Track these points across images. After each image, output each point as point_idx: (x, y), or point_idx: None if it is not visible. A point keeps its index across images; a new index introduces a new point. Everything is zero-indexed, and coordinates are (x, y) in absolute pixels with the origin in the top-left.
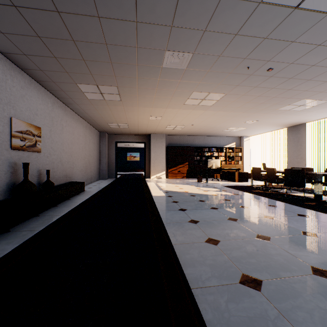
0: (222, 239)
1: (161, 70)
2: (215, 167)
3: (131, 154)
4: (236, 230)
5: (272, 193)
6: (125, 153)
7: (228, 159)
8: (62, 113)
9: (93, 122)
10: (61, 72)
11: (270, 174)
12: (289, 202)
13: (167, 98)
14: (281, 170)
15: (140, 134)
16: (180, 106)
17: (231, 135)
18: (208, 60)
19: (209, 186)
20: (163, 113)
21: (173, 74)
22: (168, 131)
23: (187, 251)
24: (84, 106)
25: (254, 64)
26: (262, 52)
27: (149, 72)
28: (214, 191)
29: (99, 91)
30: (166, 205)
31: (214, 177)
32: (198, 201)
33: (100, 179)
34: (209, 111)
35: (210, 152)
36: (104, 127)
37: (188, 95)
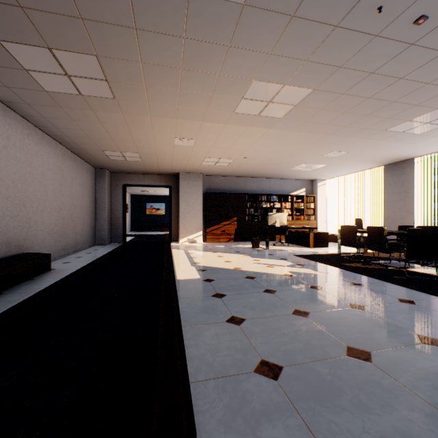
0: None
1: (187, 5)
2: (279, 225)
3: (152, 205)
4: (397, 413)
5: (381, 270)
6: (144, 203)
7: (295, 212)
8: None
9: (76, 148)
10: None
11: (374, 238)
12: (428, 289)
13: (203, 97)
14: (389, 231)
15: (163, 173)
16: (227, 117)
17: (300, 177)
18: None
19: (273, 256)
20: (197, 131)
21: (216, 23)
22: (207, 168)
23: None
24: (45, 110)
25: None
26: None
27: (160, 11)
28: (285, 266)
29: (62, 69)
30: (200, 305)
31: (276, 239)
32: (263, 292)
33: (97, 244)
34: (276, 129)
35: (270, 202)
36: (101, 160)
37: (243, 89)
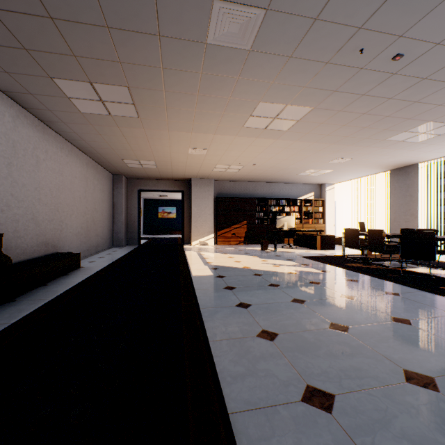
0: (337, 391)
1: (204, 52)
2: (287, 228)
3: (164, 209)
4: (356, 359)
5: (379, 269)
6: (156, 207)
7: (304, 216)
8: (36, 136)
9: (99, 157)
10: (14, 49)
11: (374, 240)
12: (416, 285)
13: (216, 115)
14: (390, 233)
15: (176, 179)
16: (237, 130)
17: (309, 181)
18: (293, 30)
19: (280, 257)
20: (209, 142)
21: (228, 63)
22: (218, 173)
23: (265, 440)
24: (78, 127)
25: (374, 42)
26: (396, 13)
27: (183, 56)
28: (290, 266)
29: (98, 97)
30: (214, 295)
31: (285, 242)
32: (268, 286)
33: (114, 246)
34: (282, 140)
35: (279, 206)
36: (119, 167)
37: (251, 108)
